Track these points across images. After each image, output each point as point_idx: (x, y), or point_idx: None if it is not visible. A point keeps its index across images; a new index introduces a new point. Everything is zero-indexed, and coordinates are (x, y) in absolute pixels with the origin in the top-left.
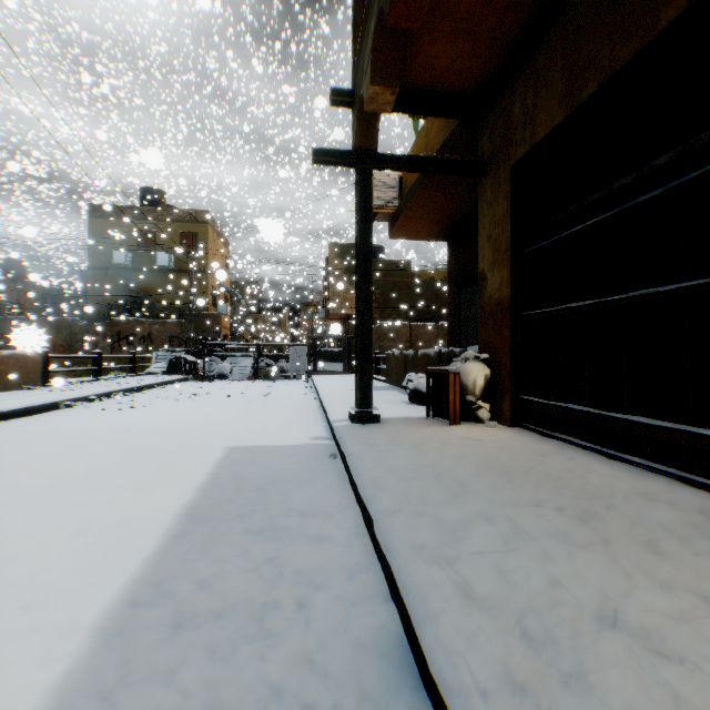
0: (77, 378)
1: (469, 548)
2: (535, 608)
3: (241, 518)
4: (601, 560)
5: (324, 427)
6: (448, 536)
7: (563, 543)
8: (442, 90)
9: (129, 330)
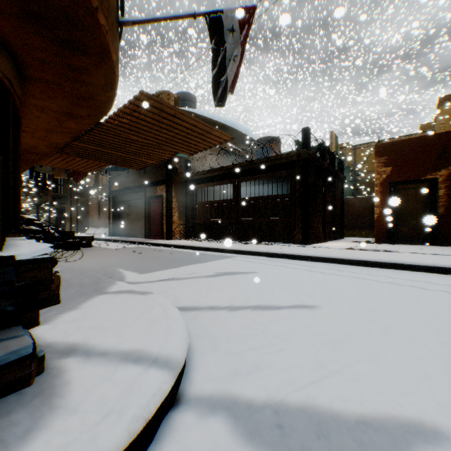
0: None
1: None
2: None
3: None
4: None
5: None
6: None
7: None
8: None
9: None
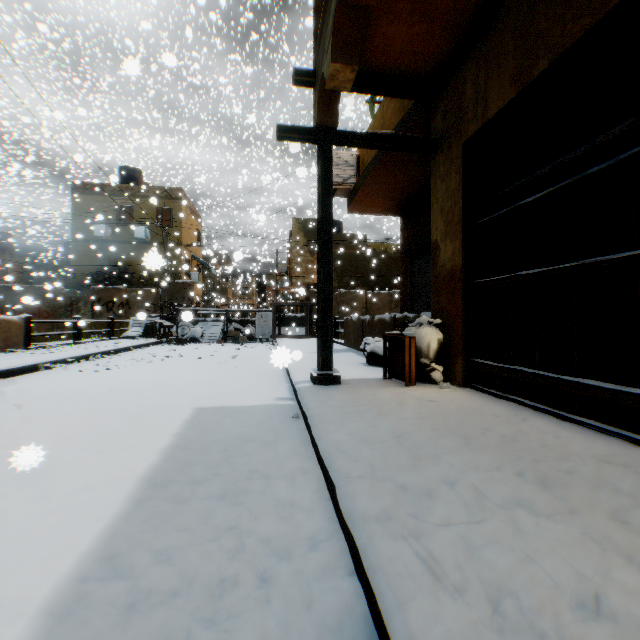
0: (60, 341)
1: (435, 519)
2: (511, 592)
3: (204, 482)
4: (572, 532)
5: (287, 388)
6: (412, 504)
7: (529, 512)
8: (398, 71)
9: (108, 297)
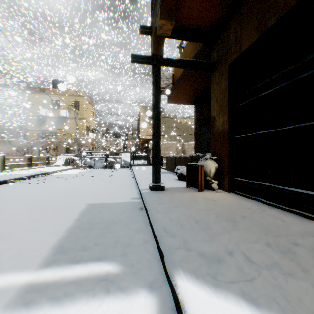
0: (22, 168)
1: (224, 278)
2: None
3: (89, 249)
4: (308, 287)
5: (137, 192)
6: (209, 267)
7: (279, 271)
8: (194, 27)
9: (47, 145)
